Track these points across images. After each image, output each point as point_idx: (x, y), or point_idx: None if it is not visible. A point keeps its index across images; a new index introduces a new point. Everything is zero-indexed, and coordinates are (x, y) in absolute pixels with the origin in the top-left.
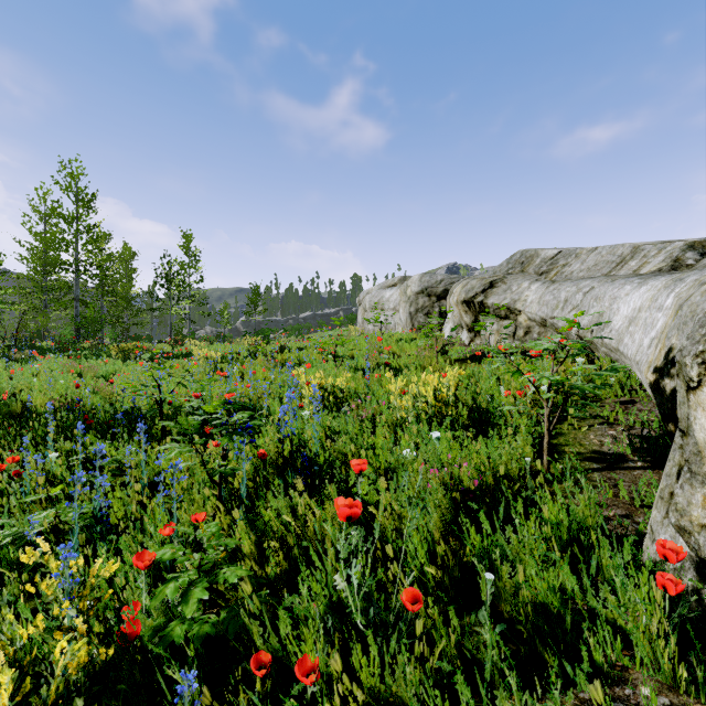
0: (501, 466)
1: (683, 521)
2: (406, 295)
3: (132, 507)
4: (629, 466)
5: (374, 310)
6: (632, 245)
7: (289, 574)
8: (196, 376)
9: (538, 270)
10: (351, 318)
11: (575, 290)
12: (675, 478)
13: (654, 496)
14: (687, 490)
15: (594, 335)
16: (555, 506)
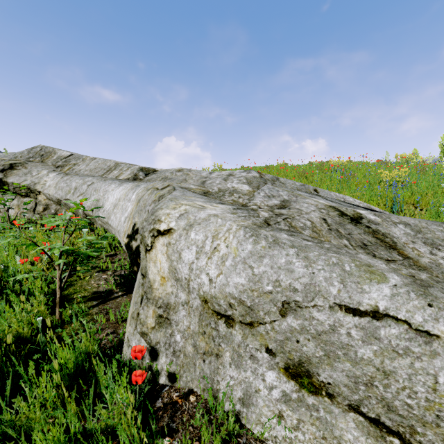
0: (11, 336)
1: (144, 328)
2: None
3: None
4: (115, 296)
5: None
6: (115, 162)
7: None
8: None
9: (56, 164)
10: None
11: (82, 182)
12: (140, 303)
13: (128, 312)
14: (146, 309)
15: (94, 213)
16: (65, 349)
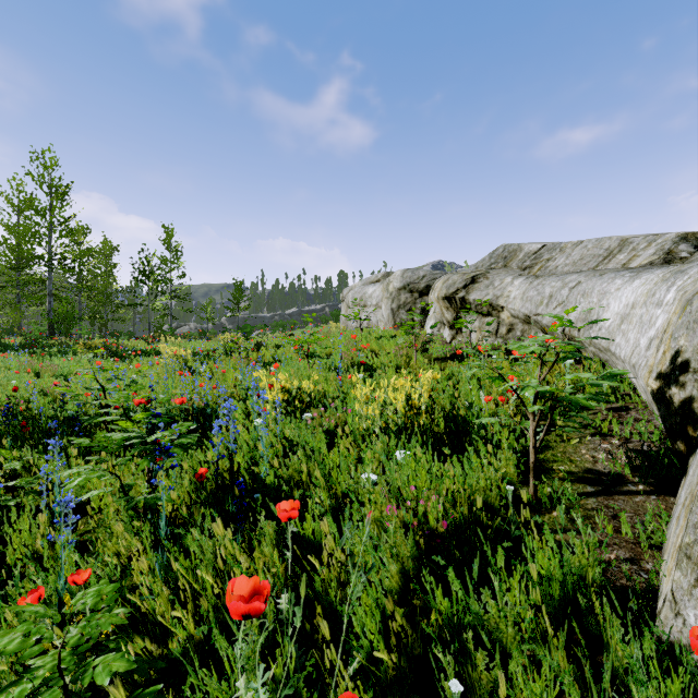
0: (478, 497)
1: None
2: (388, 291)
3: (37, 543)
4: (629, 489)
5: (357, 306)
6: (620, 238)
7: (210, 640)
8: (161, 376)
9: (522, 265)
10: (336, 314)
11: (560, 285)
12: None
13: (663, 533)
14: None
15: (581, 334)
16: (544, 550)
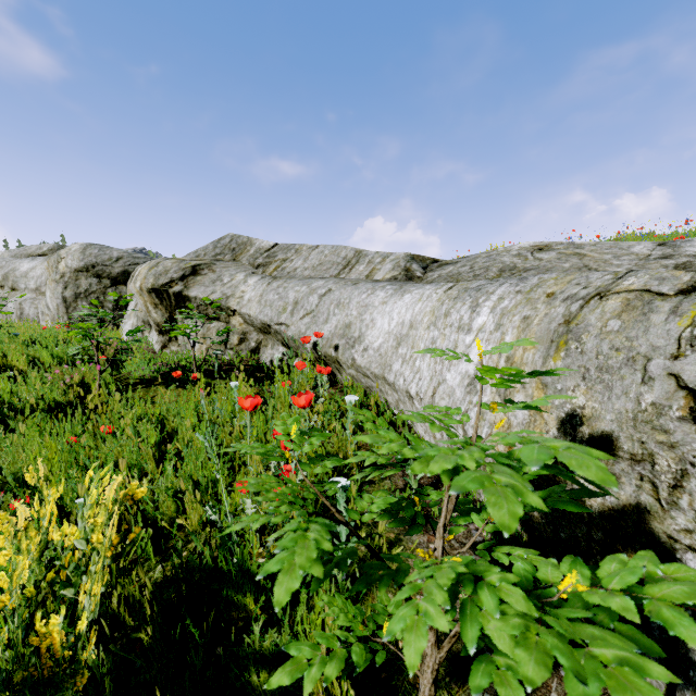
0: None
1: None
2: (57, 270)
3: None
4: None
5: None
6: (355, 249)
7: None
8: None
9: (254, 262)
10: None
11: (307, 291)
12: None
13: None
14: None
15: (340, 353)
16: None
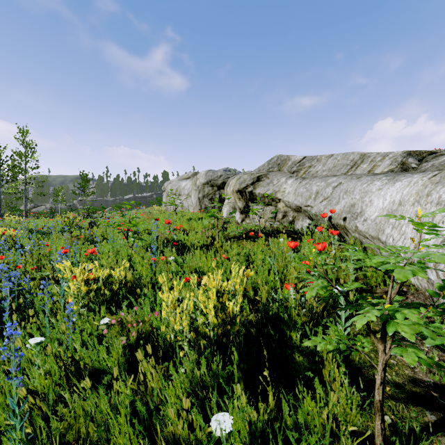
0: None
1: None
2: (196, 185)
3: None
4: None
5: (174, 195)
6: (360, 153)
7: None
8: None
9: (291, 170)
10: (160, 200)
11: (324, 185)
12: None
13: None
14: None
15: (347, 223)
16: None
